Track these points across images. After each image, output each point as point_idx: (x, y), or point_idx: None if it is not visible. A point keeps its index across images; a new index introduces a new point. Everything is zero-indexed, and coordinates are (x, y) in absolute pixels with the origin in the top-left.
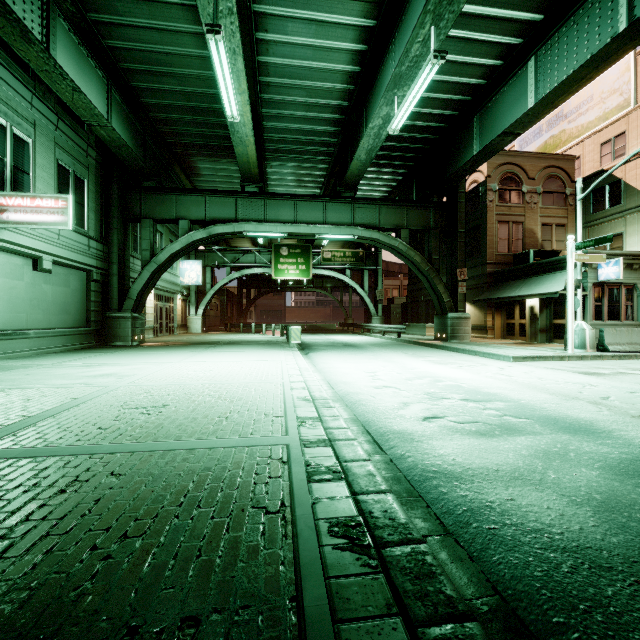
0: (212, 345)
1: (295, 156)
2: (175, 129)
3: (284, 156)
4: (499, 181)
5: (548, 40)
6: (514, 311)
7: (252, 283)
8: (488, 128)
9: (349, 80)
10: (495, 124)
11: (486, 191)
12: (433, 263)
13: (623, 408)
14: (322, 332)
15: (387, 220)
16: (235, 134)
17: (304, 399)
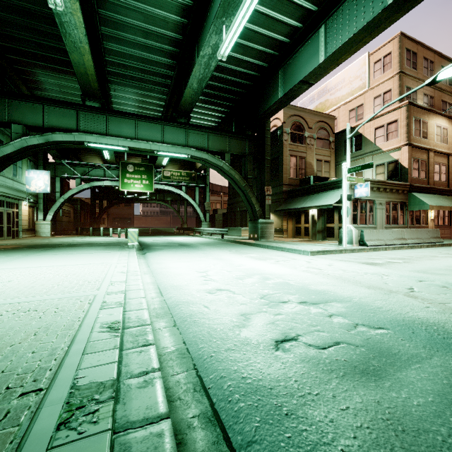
0: (48, 248)
1: (136, 83)
2: (5, 30)
3: (126, 81)
4: (291, 127)
5: (334, 12)
6: (301, 218)
7: (104, 195)
8: (289, 79)
9: (183, 13)
10: (295, 76)
11: (283, 133)
12: (248, 181)
13: (439, 301)
14: (163, 234)
15: (214, 145)
16: (67, 37)
17: (110, 328)
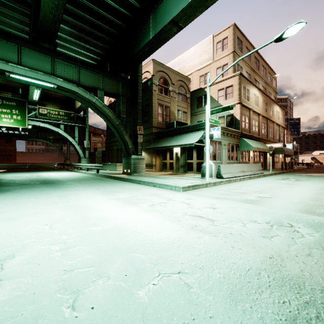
0: None
1: None
2: None
3: None
4: (158, 80)
5: None
6: (167, 155)
7: None
8: (160, 22)
9: None
10: (165, 19)
11: (152, 84)
12: (122, 120)
13: None
14: (40, 170)
15: (86, 80)
16: None
17: None
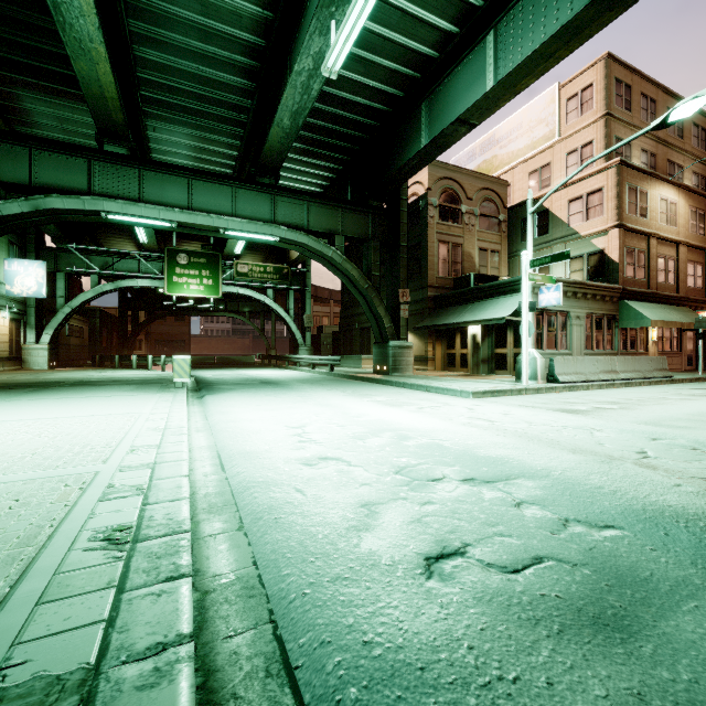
0: (38, 388)
1: (191, 117)
2: None
3: (173, 114)
4: (439, 196)
5: (510, 10)
6: (455, 340)
7: (141, 303)
8: (439, 117)
9: (266, 1)
10: (447, 112)
11: (427, 205)
12: (373, 280)
13: (693, 473)
14: (236, 366)
15: (318, 222)
16: (67, 30)
17: (108, 541)
